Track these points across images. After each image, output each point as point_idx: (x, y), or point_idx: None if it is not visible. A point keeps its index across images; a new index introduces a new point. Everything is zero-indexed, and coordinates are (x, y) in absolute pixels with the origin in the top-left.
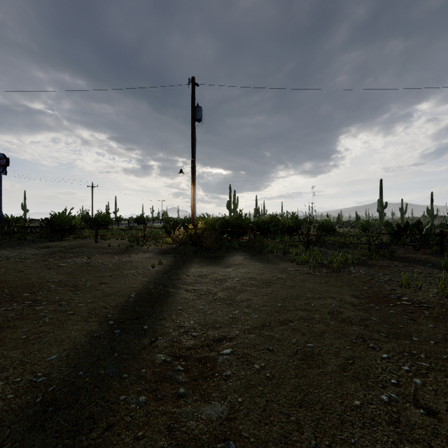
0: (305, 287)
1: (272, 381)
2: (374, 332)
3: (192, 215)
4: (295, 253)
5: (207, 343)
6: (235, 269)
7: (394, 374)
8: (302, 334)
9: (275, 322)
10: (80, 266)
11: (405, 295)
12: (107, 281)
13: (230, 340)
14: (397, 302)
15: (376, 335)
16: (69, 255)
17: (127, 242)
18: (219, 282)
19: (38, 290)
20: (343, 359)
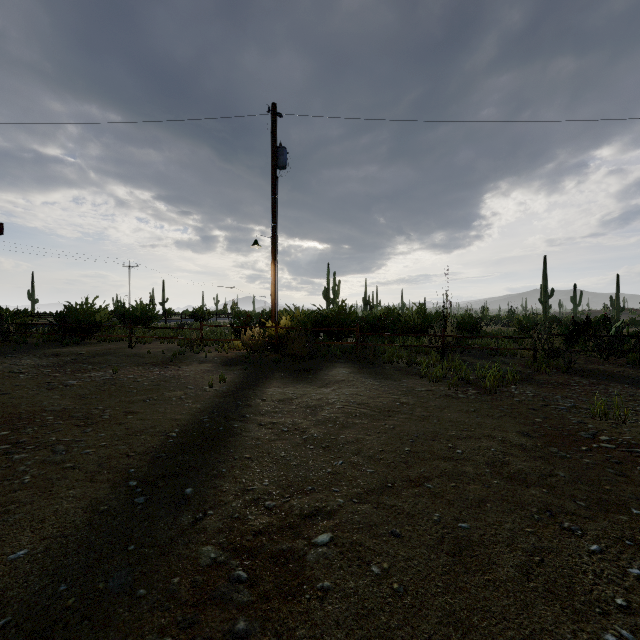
0: (445, 418)
1: (404, 600)
2: (566, 498)
3: (272, 308)
4: (425, 364)
5: (290, 522)
6: (336, 390)
7: (618, 587)
8: (448, 503)
9: (402, 480)
10: (100, 384)
11: (603, 431)
12: (137, 410)
13: (329, 516)
14: (593, 445)
15: (570, 505)
16: (87, 368)
17: (177, 347)
18: (311, 410)
19: (26, 424)
20: (523, 554)
